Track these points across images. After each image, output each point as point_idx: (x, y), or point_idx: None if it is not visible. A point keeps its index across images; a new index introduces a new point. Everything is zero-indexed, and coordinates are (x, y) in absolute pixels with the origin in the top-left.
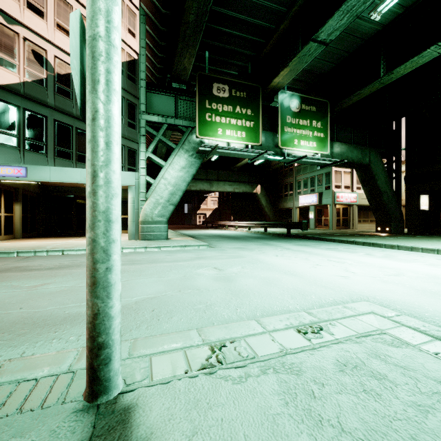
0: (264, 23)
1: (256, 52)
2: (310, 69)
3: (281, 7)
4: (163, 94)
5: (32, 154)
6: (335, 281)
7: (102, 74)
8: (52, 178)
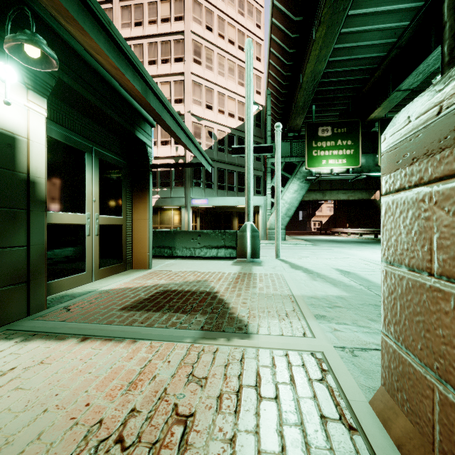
0: (360, 76)
1: (356, 92)
2: (415, 89)
3: (372, 66)
4: (282, 141)
5: (208, 190)
6: (371, 257)
7: (278, 203)
8: (220, 203)
